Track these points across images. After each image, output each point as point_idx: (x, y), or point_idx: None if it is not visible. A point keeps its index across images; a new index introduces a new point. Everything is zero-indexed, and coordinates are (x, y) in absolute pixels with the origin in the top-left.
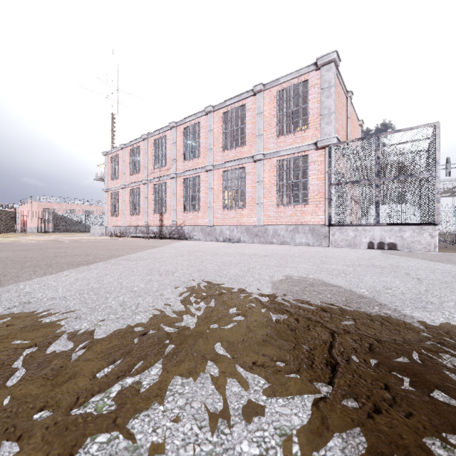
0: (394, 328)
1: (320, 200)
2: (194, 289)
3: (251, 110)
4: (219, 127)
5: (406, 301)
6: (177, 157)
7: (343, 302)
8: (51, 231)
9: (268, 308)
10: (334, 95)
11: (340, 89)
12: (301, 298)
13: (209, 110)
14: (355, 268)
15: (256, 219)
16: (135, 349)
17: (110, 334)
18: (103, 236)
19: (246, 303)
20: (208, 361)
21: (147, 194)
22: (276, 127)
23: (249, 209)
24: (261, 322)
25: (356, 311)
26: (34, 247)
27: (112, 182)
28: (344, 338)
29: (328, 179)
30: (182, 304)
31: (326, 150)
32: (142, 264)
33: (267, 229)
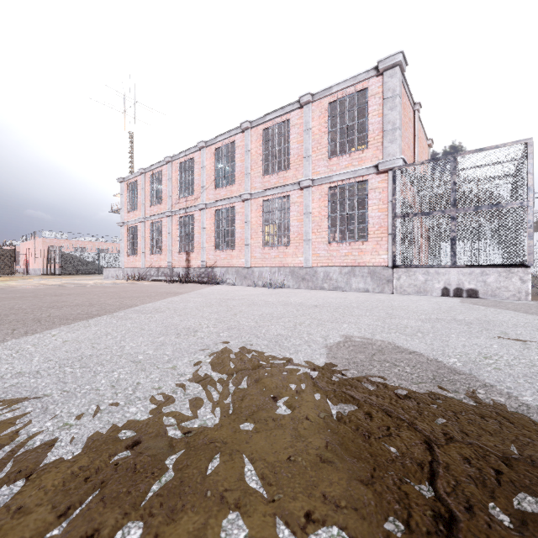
0: (521, 433)
1: (382, 236)
2: (220, 358)
3: (296, 125)
4: (258, 147)
5: (519, 378)
6: (206, 184)
7: (431, 381)
8: (58, 273)
9: (325, 393)
10: (399, 106)
11: (406, 100)
12: (369, 374)
13: (245, 127)
14: (434, 325)
15: (303, 260)
16: (111, 481)
17: (81, 445)
18: (119, 280)
19: (292, 383)
20: (229, 509)
21: (171, 228)
22: (328, 147)
23: (294, 246)
24: (316, 420)
25: (453, 397)
26: (29, 294)
27: (129, 214)
28: (449, 453)
29: (391, 210)
30: (201, 385)
31: (390, 175)
32: (158, 319)
33: (316, 272)
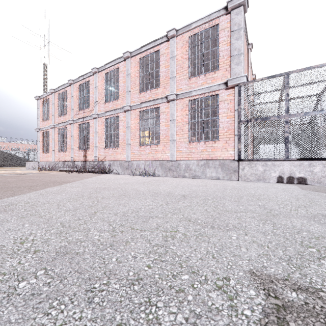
0: None
1: (229, 137)
2: None
3: (164, 54)
4: (136, 71)
5: None
6: (98, 100)
7: None
8: None
9: None
10: (243, 37)
11: (244, 38)
12: None
13: (126, 56)
14: None
15: (170, 155)
16: None
17: None
18: (34, 170)
19: None
20: None
21: (73, 132)
22: (188, 70)
23: (162, 145)
24: None
25: None
26: None
27: (43, 122)
28: None
29: (237, 116)
30: None
31: (236, 89)
32: None
33: (180, 164)
